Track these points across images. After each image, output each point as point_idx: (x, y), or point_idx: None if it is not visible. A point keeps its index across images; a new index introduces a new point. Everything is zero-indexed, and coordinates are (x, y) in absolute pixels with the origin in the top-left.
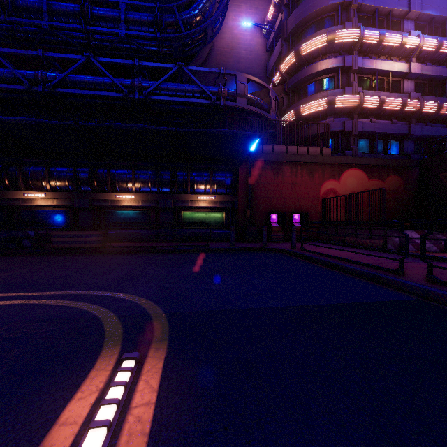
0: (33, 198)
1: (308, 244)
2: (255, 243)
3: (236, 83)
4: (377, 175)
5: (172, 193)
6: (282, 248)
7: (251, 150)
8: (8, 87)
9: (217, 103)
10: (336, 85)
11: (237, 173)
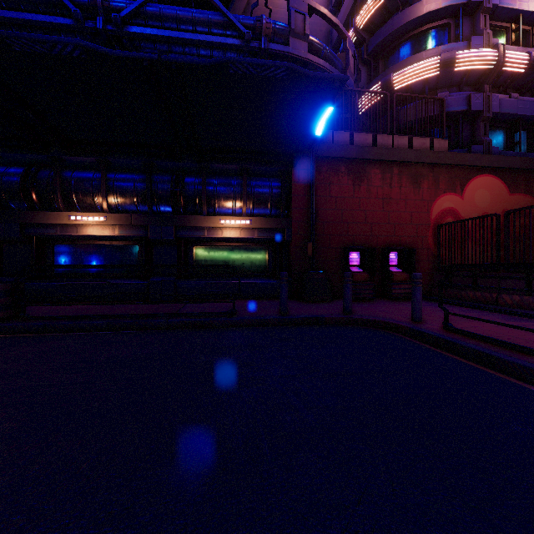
0: None
1: (472, 317)
2: (325, 304)
3: (289, 11)
4: (523, 186)
5: (177, 214)
6: (393, 322)
7: (315, 135)
8: None
9: (254, 46)
10: (453, 38)
11: (290, 180)
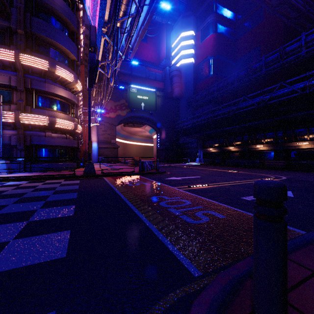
0: (258, 147)
1: None
2: None
3: None
4: None
5: None
6: None
7: None
8: (250, 108)
9: None
10: None
11: None
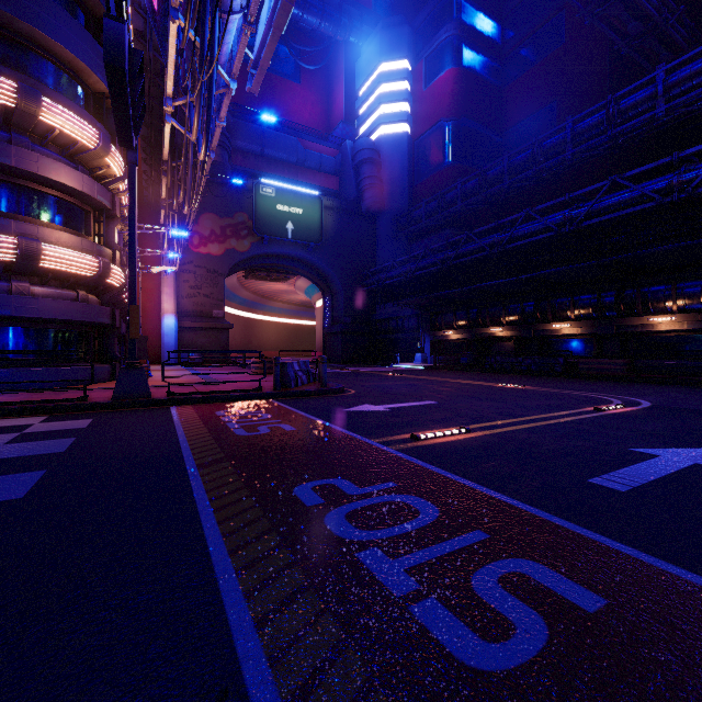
0: (560, 328)
1: None
2: None
3: None
4: None
5: None
6: None
7: None
8: (542, 237)
9: None
10: None
11: None
